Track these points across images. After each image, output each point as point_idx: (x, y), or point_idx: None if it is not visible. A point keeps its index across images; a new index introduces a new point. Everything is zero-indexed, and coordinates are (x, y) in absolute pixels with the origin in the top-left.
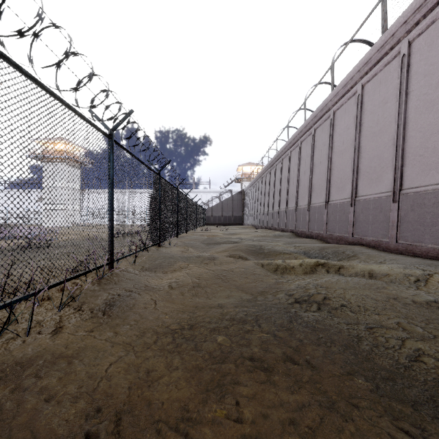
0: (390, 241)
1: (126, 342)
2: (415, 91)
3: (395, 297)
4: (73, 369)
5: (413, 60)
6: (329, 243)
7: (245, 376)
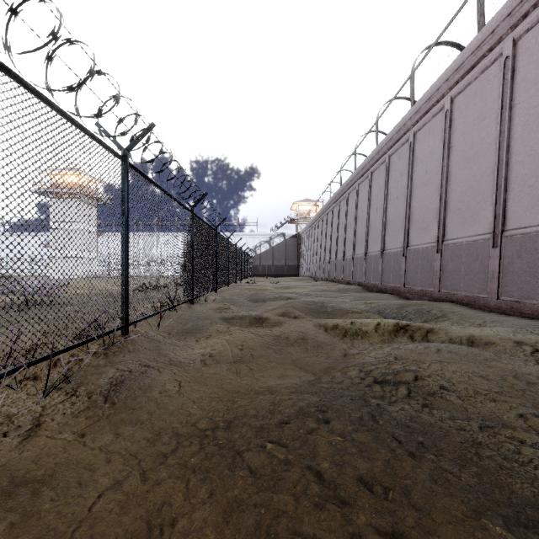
0: (489, 297)
1: (130, 451)
2: (522, 103)
3: (513, 376)
4: (37, 505)
5: (519, 63)
6: (408, 299)
7: (310, 520)
